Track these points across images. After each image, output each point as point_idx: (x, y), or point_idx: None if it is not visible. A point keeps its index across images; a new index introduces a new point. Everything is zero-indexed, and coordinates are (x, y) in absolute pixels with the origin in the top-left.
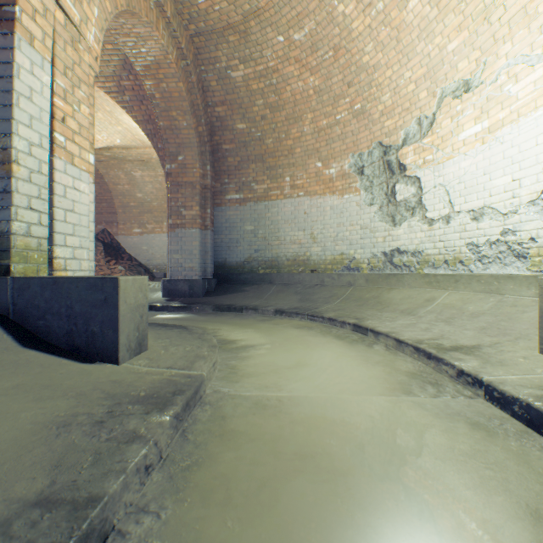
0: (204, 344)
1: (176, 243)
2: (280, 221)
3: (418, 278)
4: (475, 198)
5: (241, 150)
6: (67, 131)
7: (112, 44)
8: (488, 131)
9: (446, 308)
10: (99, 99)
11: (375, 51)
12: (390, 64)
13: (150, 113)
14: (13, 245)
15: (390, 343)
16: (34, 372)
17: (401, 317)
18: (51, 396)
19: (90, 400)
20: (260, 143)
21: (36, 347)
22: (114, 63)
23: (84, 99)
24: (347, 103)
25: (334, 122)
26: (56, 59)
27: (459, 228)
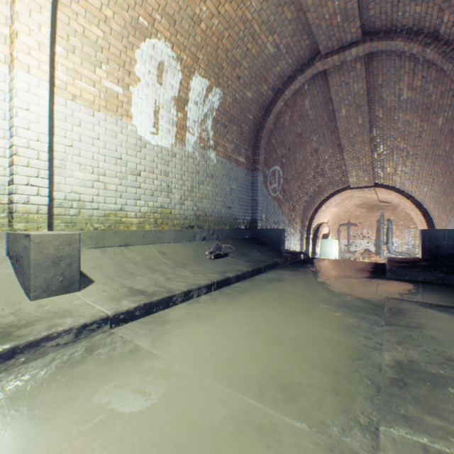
0: None
1: None
2: None
3: None
4: None
5: None
6: None
7: None
8: None
9: None
10: None
11: None
12: None
13: None
14: None
15: None
16: None
17: None
18: None
19: None
20: None
21: None
22: None
23: None
24: None
25: None
26: None
27: None
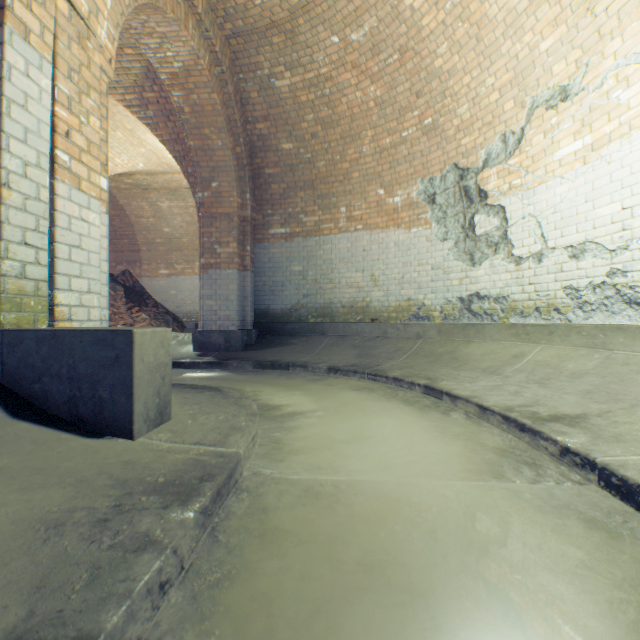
0: (242, 412)
1: (210, 287)
2: (334, 259)
3: (503, 329)
4: (574, 230)
5: (287, 175)
6: (72, 148)
7: (132, 48)
8: (591, 149)
9: (539, 366)
10: (118, 115)
11: (450, 53)
12: (469, 69)
13: (178, 131)
14: (2, 289)
15: (471, 410)
16: (24, 450)
17: (483, 377)
18: (43, 484)
19: (93, 488)
20: (310, 167)
21: (30, 418)
22: (136, 71)
23: (94, 109)
24: (415, 118)
25: (400, 140)
26: (58, 59)
27: (554, 268)
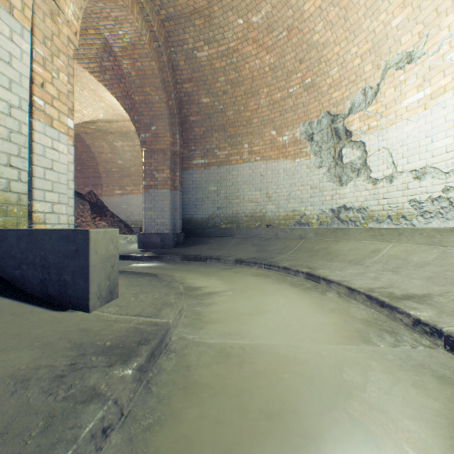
0: (172, 292)
1: (150, 202)
2: (239, 182)
3: (363, 232)
4: (417, 158)
5: (205, 121)
6: (46, 95)
7: (94, 29)
8: (430, 98)
9: (391, 258)
10: (85, 79)
11: (324, 30)
12: (338, 41)
13: (127, 90)
14: None
15: (342, 290)
16: (4, 320)
17: (350, 267)
18: (16, 347)
19: (55, 350)
20: (222, 115)
21: (11, 295)
22: (97, 46)
23: (63, 68)
24: (299, 78)
25: (287, 95)
26: (35, 29)
27: (402, 186)
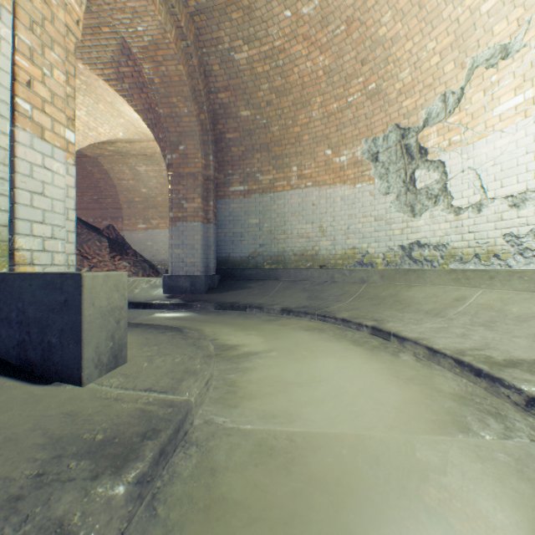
0: (198, 354)
1: (178, 238)
2: (286, 213)
3: (443, 274)
4: (515, 181)
5: (245, 139)
6: (34, 97)
7: (109, 26)
8: (532, 102)
9: (482, 309)
10: (99, 89)
11: (393, 21)
12: (411, 35)
13: (150, 101)
14: None
15: (420, 351)
16: None
17: (428, 319)
18: None
19: (19, 449)
20: (266, 131)
21: None
22: (112, 47)
23: (58, 63)
24: (360, 84)
25: (346, 105)
26: (18, 9)
27: (494, 217)
